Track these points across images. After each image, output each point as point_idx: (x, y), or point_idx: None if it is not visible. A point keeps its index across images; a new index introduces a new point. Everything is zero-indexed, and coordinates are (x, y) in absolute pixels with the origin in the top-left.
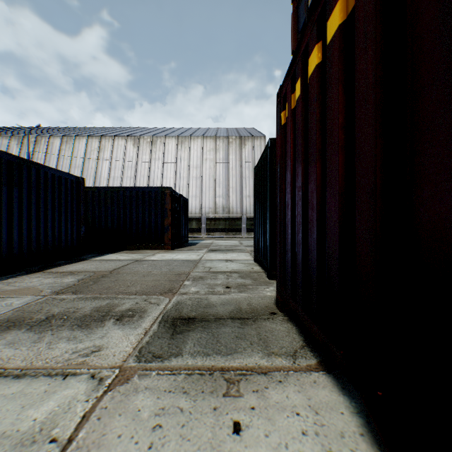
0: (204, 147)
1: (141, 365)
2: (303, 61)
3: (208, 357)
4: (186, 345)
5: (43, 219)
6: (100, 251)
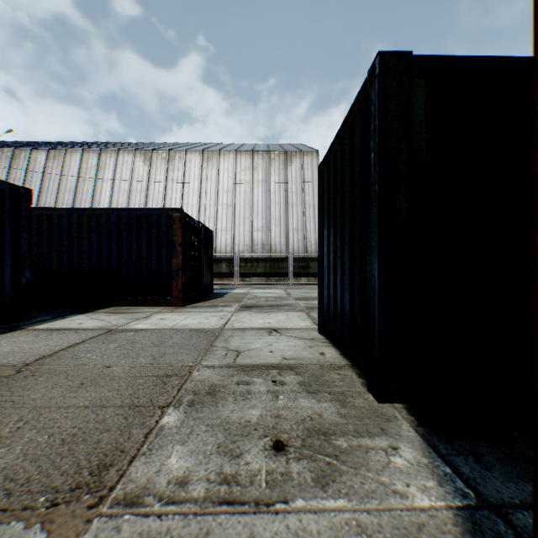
0: (237, 165)
1: None
2: None
3: None
4: None
5: None
6: (69, 308)
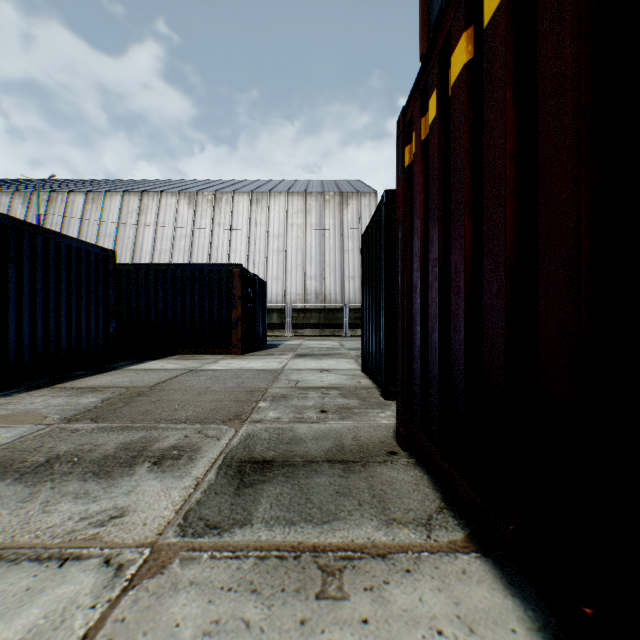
0: (289, 208)
1: (186, 541)
2: (441, 64)
3: (293, 526)
4: (259, 505)
5: (54, 310)
6: (139, 356)
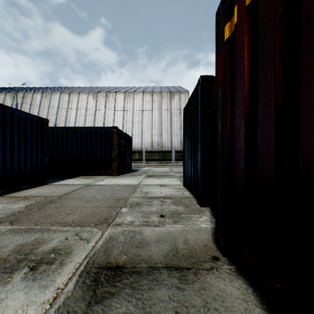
0: (144, 100)
1: None
2: None
3: None
4: None
5: (9, 151)
6: (63, 176)
